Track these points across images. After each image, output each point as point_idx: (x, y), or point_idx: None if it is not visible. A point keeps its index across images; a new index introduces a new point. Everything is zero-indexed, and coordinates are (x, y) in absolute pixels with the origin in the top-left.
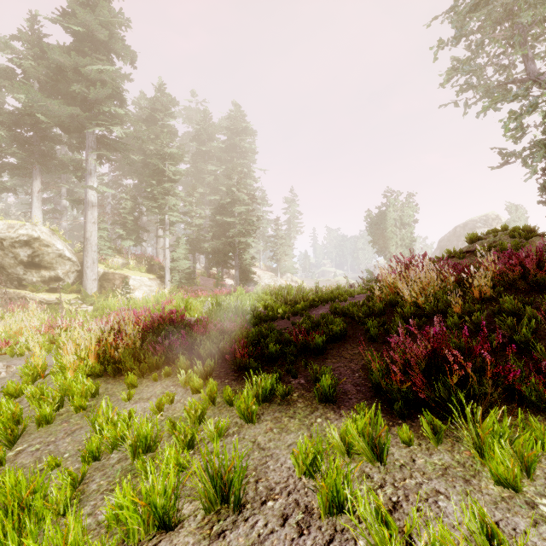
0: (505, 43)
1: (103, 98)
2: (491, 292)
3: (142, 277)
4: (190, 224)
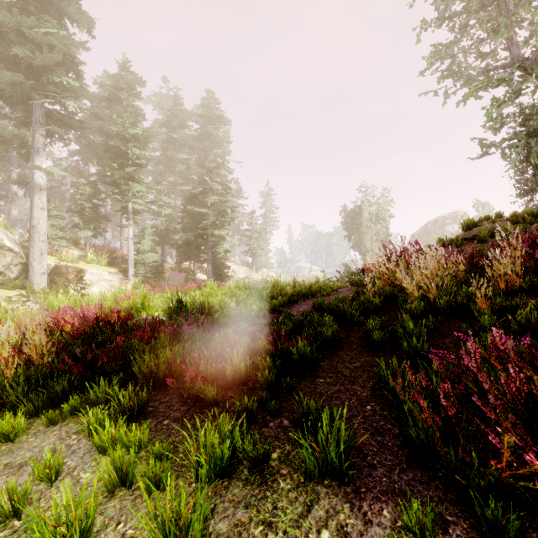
0: (489, 26)
1: (53, 66)
2: (521, 282)
3: (101, 271)
4: (158, 214)
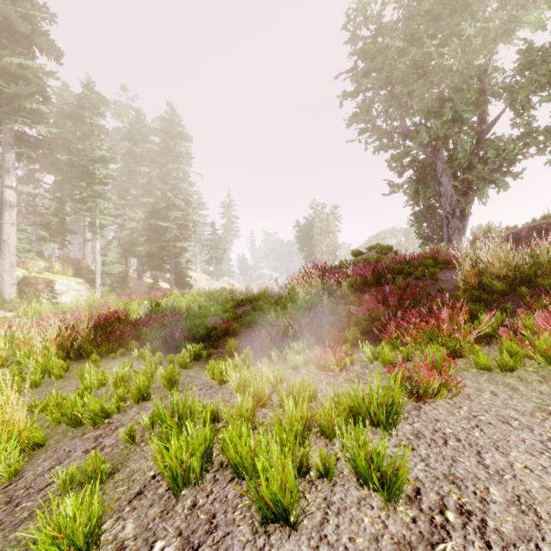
0: (387, 104)
1: (25, 94)
2: (348, 291)
3: (70, 281)
4: (122, 227)
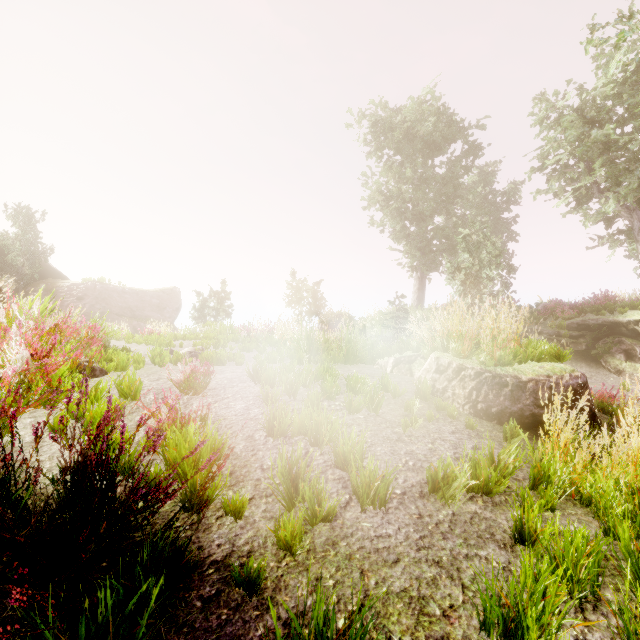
0: None
1: None
2: None
3: None
4: None
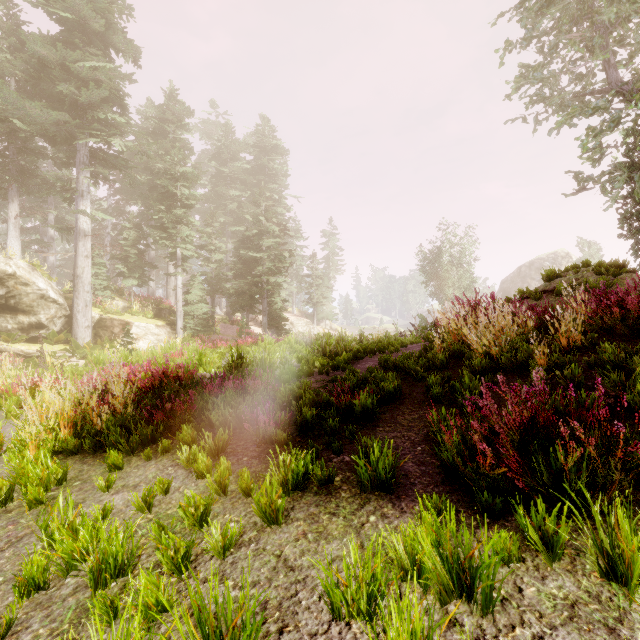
0: (583, 47)
1: (98, 102)
2: (583, 339)
3: (148, 324)
4: (208, 260)
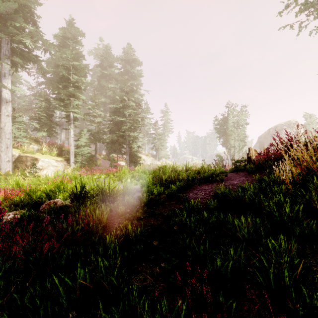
0: None
1: (14, 14)
2: None
3: (50, 159)
4: (93, 122)
